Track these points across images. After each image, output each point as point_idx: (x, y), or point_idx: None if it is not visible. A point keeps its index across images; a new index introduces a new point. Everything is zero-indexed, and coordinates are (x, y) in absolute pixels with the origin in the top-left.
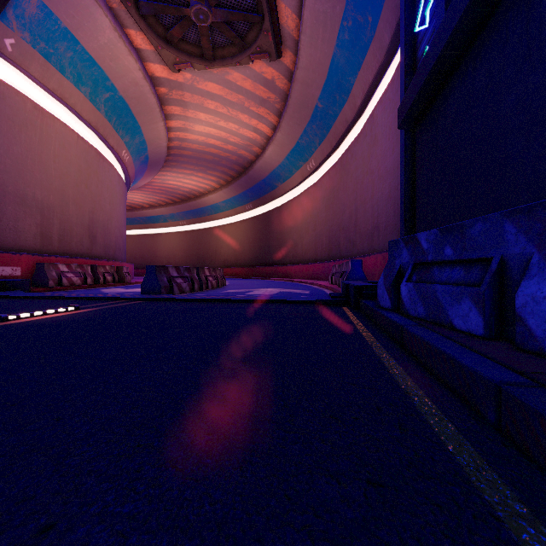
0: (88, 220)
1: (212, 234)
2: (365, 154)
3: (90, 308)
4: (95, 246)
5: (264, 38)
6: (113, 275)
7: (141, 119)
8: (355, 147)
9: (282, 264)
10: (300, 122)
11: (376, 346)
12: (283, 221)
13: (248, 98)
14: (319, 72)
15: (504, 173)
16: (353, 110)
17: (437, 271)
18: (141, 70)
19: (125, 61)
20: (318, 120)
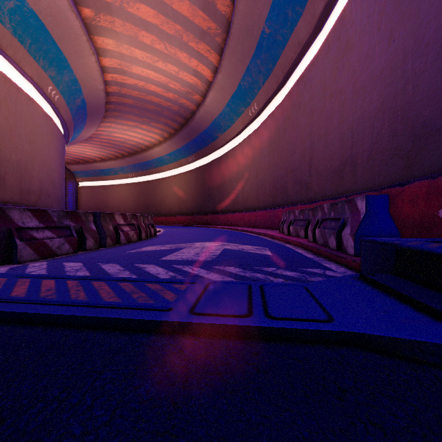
0: None
1: (158, 185)
2: (327, 74)
3: None
4: (3, 189)
5: None
6: None
7: (66, 49)
8: (310, 72)
9: (223, 212)
10: (243, 57)
11: None
12: (224, 170)
13: (186, 29)
14: None
15: None
16: (310, 24)
17: None
18: None
19: None
20: (263, 52)
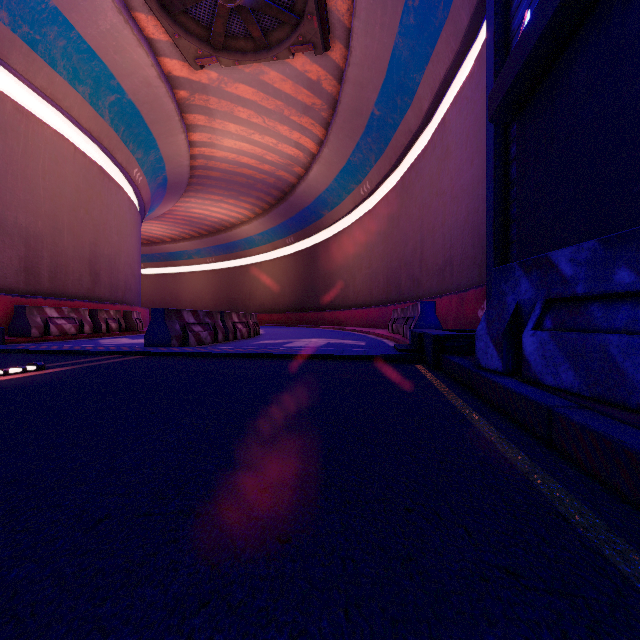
0: (89, 254)
1: (246, 273)
2: (434, 171)
3: (61, 367)
4: (99, 285)
5: (307, 24)
6: (120, 322)
7: (156, 130)
8: (420, 163)
9: (330, 308)
10: (352, 134)
11: (502, 443)
12: (331, 257)
13: (288, 105)
14: (376, 70)
15: None
16: (419, 116)
17: (599, 311)
18: (154, 66)
19: (134, 54)
20: (374, 132)
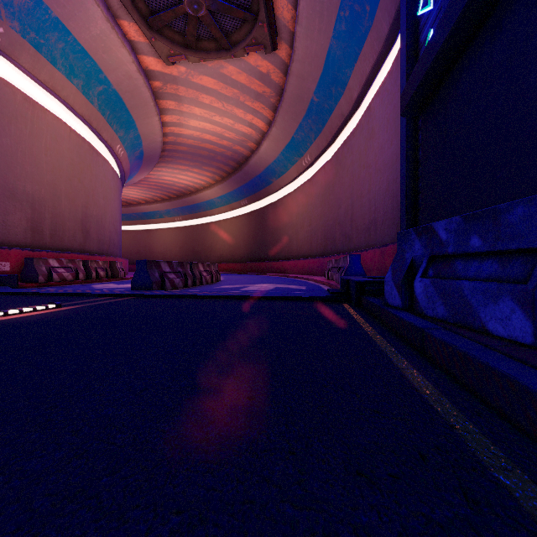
0: (81, 215)
1: (208, 229)
2: (362, 148)
3: (73, 305)
4: (89, 241)
5: (259, 30)
6: (106, 271)
7: (135, 114)
8: (351, 141)
9: (277, 259)
10: (296, 116)
11: (392, 353)
12: (278, 216)
13: (243, 92)
14: (315, 65)
15: (532, 154)
16: (349, 103)
17: (460, 265)
18: (134, 63)
19: (118, 53)
20: (314, 115)
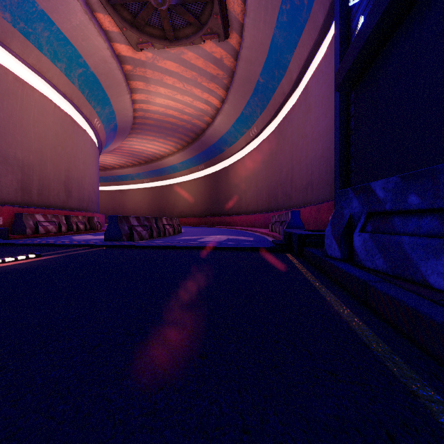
0: (64, 177)
1: (171, 189)
2: (300, 121)
3: (51, 255)
4: (71, 199)
5: (213, 21)
6: (85, 224)
7: (110, 92)
8: (291, 115)
9: (229, 214)
10: (244, 95)
11: (337, 304)
12: (230, 179)
13: (200, 75)
14: (261, 51)
15: None
16: (290, 83)
17: (399, 221)
18: (109, 49)
19: (95, 41)
20: (259, 93)
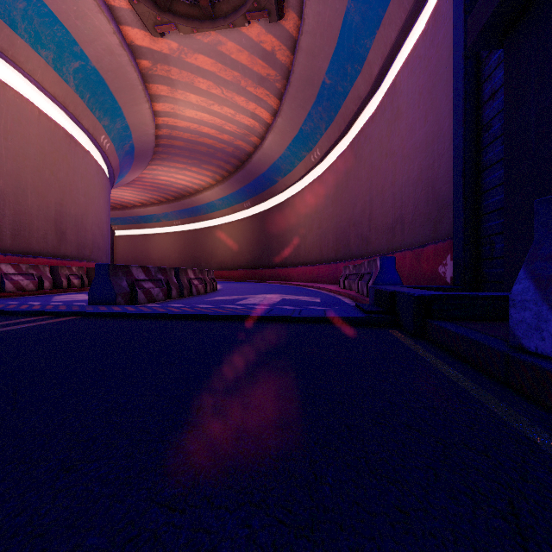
0: (54, 213)
1: (208, 234)
2: (383, 134)
3: None
4: (65, 243)
5: None
6: (82, 278)
7: (121, 99)
8: (369, 127)
9: (283, 265)
10: (304, 104)
11: None
12: (284, 219)
13: (245, 76)
14: (328, 37)
15: None
16: (368, 82)
17: None
18: (116, 34)
19: (95, 21)
20: (325, 100)
